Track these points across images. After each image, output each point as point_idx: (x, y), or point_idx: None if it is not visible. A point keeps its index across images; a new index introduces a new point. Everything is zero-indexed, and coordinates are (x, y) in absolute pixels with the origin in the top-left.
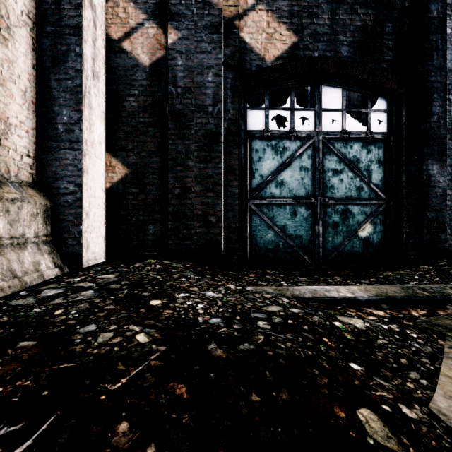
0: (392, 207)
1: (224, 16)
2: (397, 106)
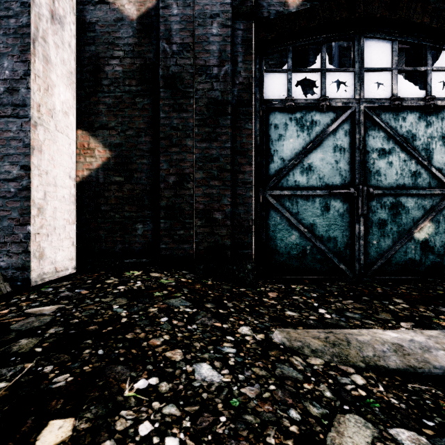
0: None
1: None
2: None
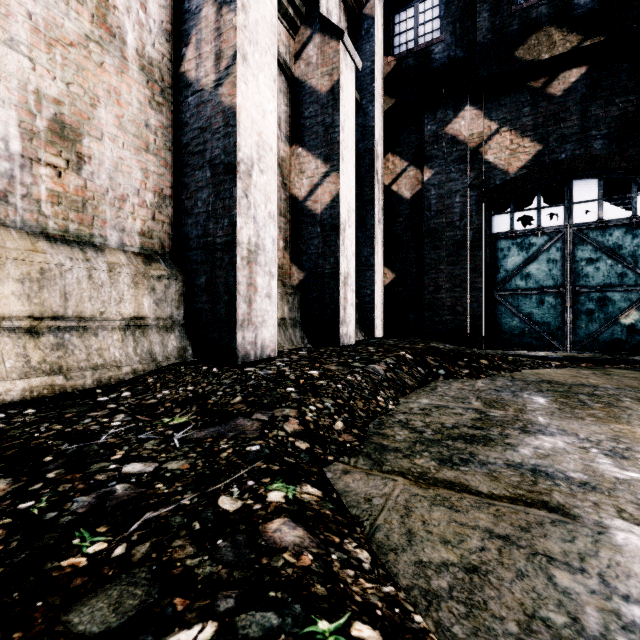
0: None
1: (470, 147)
2: None
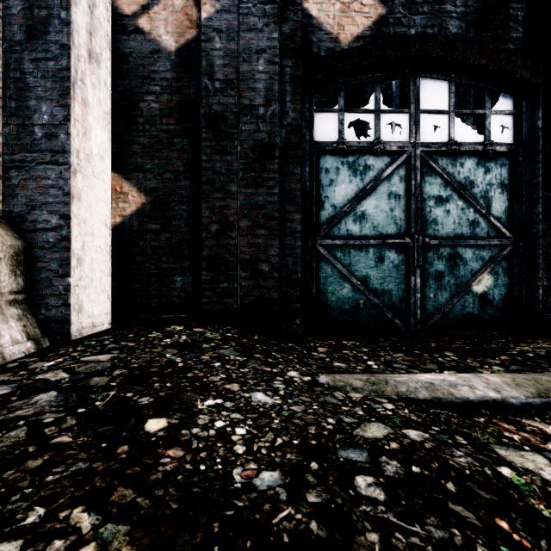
0: (521, 251)
1: None
2: (528, 106)
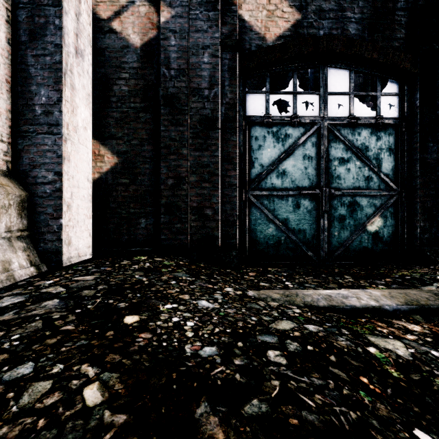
0: (404, 199)
1: None
2: (410, 89)
